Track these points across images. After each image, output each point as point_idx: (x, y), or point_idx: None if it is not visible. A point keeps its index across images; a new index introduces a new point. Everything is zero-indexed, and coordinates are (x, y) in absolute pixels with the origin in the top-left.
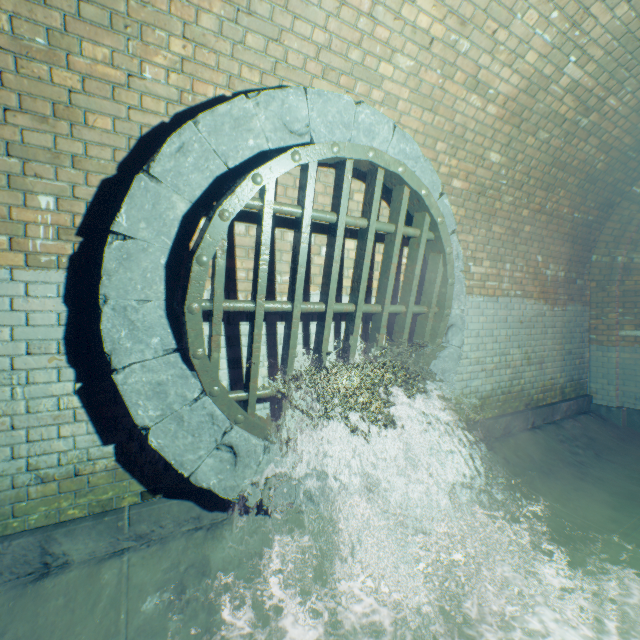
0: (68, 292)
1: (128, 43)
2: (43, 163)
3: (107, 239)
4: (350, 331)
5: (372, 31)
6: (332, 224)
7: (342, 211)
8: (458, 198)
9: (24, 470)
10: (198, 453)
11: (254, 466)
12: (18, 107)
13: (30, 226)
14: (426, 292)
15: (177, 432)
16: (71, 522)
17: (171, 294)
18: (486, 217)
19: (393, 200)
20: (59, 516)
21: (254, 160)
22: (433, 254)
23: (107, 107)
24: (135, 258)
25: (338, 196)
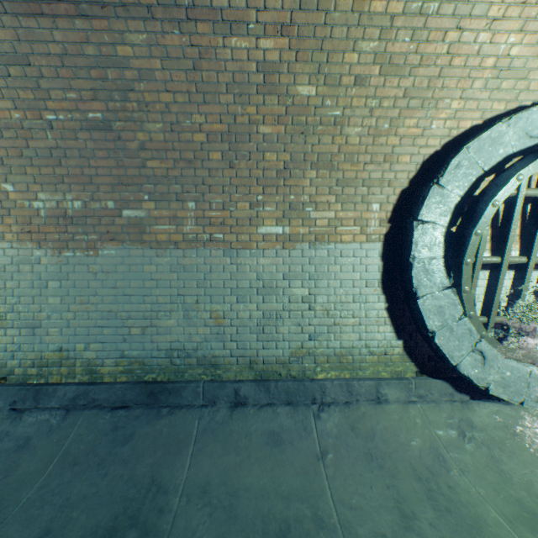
0: (382, 254)
1: (427, 112)
2: (375, 187)
3: (400, 223)
4: None
5: None
6: None
7: None
8: None
9: (363, 347)
10: (460, 352)
11: (495, 368)
12: (369, 161)
13: (368, 220)
14: None
15: (449, 337)
16: (385, 379)
17: (445, 254)
18: None
19: None
20: (377, 374)
21: (501, 162)
22: None
23: (408, 150)
24: (428, 234)
25: None
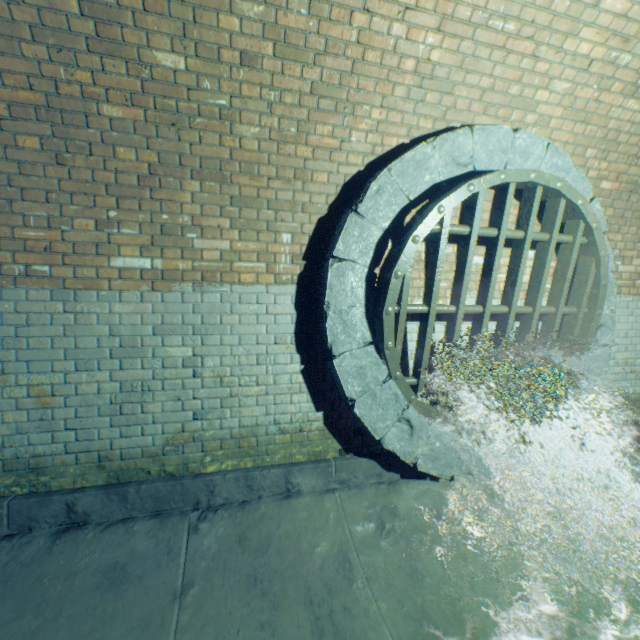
0: (296, 300)
1: (344, 119)
2: (285, 211)
3: (319, 261)
4: (502, 330)
5: (532, 67)
6: (491, 238)
7: (503, 227)
8: (606, 199)
9: (272, 423)
10: (385, 423)
11: (424, 438)
12: (275, 176)
13: (277, 255)
14: (574, 293)
15: (372, 405)
16: (299, 463)
17: (368, 300)
18: (637, 214)
19: (546, 211)
20: (291, 458)
21: (428, 192)
22: (583, 257)
23: (325, 166)
24: (346, 275)
25: (499, 214)
